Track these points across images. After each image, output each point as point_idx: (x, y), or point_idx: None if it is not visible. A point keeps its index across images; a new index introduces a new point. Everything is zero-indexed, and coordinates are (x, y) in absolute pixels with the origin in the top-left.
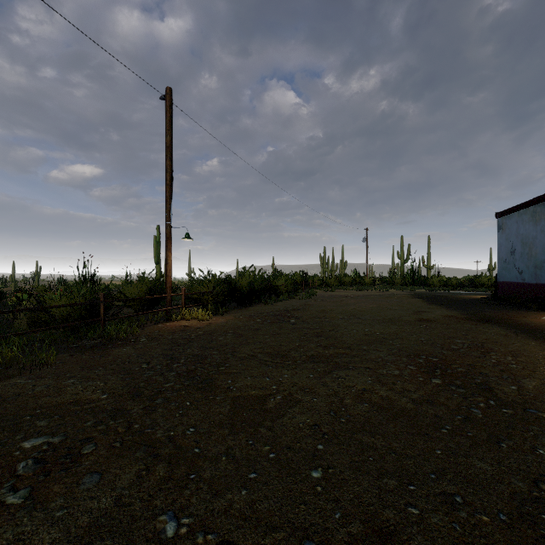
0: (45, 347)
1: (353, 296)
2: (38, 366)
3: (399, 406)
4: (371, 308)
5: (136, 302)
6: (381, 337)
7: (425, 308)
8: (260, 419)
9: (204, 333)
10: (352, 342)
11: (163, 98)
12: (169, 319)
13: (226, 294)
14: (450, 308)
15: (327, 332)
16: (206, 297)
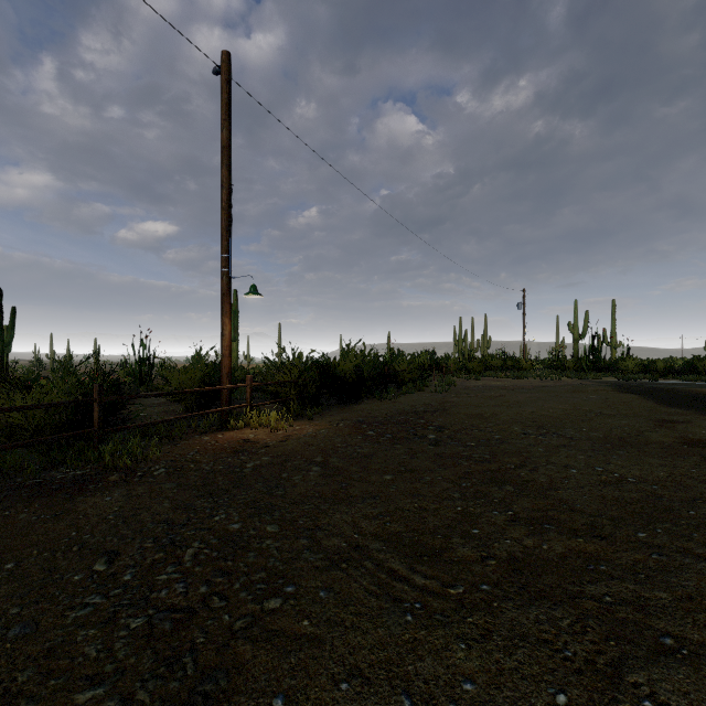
0: None
1: (515, 388)
2: None
3: None
4: (565, 412)
5: (187, 396)
6: (651, 493)
7: (665, 414)
8: None
9: (270, 461)
10: (590, 509)
11: (218, 70)
12: (226, 426)
13: (318, 384)
14: None
15: (512, 471)
16: (287, 390)
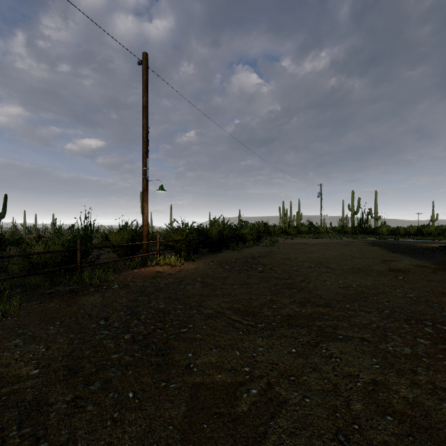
0: (22, 293)
1: (312, 244)
2: (1, 316)
3: (445, 425)
4: (335, 256)
5: (120, 248)
6: (360, 291)
7: (389, 257)
8: (227, 441)
9: (174, 280)
10: (329, 297)
11: (140, 63)
12: (145, 265)
13: (197, 241)
14: (416, 257)
15: (298, 283)
16: (179, 244)
